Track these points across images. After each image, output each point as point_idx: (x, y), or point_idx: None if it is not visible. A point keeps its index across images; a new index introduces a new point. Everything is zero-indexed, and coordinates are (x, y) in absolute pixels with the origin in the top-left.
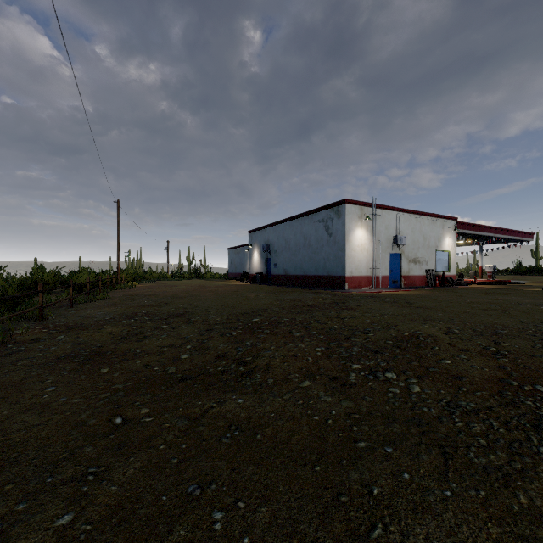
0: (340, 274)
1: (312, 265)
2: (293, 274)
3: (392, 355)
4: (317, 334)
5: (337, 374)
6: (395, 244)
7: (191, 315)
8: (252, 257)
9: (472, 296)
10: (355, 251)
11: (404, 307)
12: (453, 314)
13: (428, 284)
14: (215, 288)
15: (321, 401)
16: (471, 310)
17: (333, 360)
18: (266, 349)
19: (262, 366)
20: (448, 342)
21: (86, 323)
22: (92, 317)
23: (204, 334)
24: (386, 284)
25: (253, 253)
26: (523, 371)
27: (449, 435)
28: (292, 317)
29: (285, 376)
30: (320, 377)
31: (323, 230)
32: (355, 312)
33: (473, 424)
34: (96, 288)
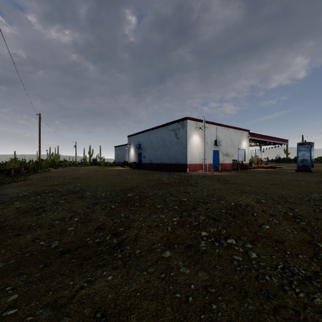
0: (184, 162)
1: (167, 157)
2: (155, 162)
3: (227, 221)
4: (173, 206)
5: (190, 242)
6: (216, 145)
7: (84, 191)
8: (130, 152)
9: (260, 175)
10: (192, 149)
11: (225, 183)
12: (256, 188)
13: (233, 168)
14: (105, 171)
15: (180, 273)
16: (265, 185)
17: (186, 228)
18: (136, 221)
19: (131, 237)
20: (261, 209)
21: (1, 200)
22: (9, 195)
23: (90, 207)
24: (210, 168)
25: (130, 149)
26: (318, 232)
27: (297, 310)
28: (155, 192)
29: (150, 246)
30: (177, 246)
31: (174, 135)
32: (195, 188)
33: (313, 295)
34: (19, 173)
